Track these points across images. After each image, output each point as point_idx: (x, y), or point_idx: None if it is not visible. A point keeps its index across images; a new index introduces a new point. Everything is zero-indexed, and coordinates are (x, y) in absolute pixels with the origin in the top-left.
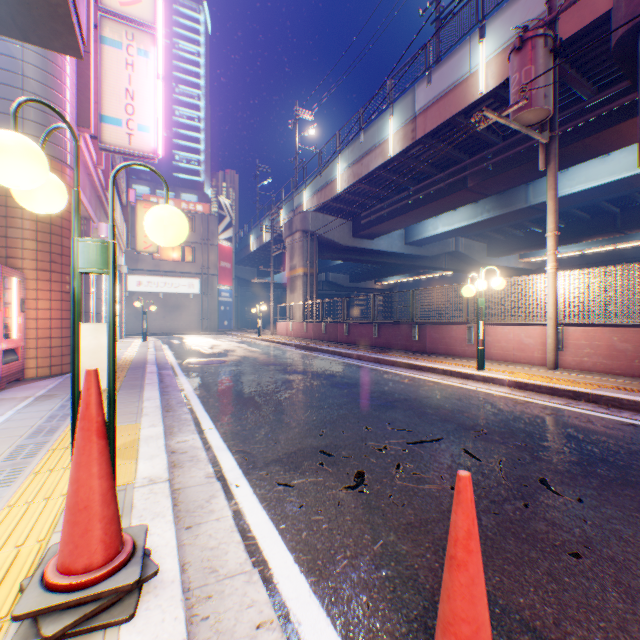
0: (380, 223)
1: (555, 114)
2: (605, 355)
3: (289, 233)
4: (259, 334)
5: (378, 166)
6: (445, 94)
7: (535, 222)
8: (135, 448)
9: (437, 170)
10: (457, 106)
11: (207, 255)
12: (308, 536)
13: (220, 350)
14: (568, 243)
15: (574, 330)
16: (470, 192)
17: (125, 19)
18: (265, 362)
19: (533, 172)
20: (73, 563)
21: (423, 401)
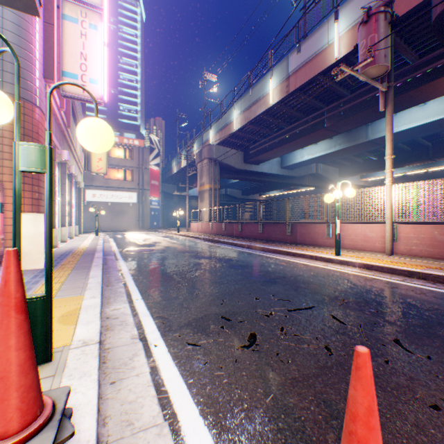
0: (263, 153)
1: (391, 70)
2: (428, 244)
3: (199, 160)
4: (178, 231)
5: (262, 112)
6: (310, 60)
7: (372, 153)
8: (76, 315)
9: (304, 115)
10: (319, 68)
11: (142, 176)
12: (211, 390)
13: (150, 242)
14: (395, 167)
15: (405, 226)
16: (327, 130)
17: (80, 2)
18: (182, 250)
19: (372, 116)
20: None
21: (297, 278)
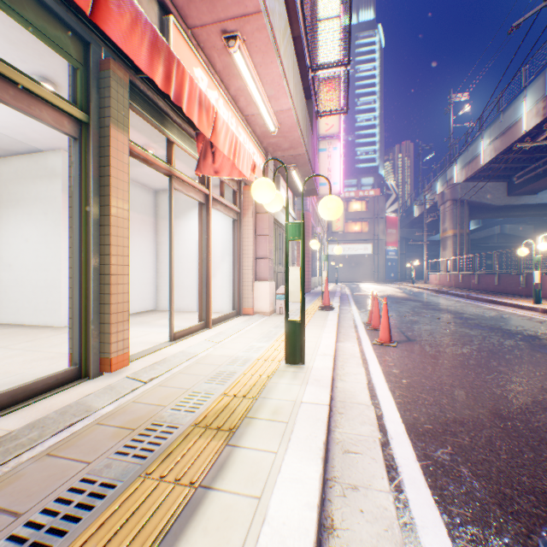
0: (534, 181)
1: None
2: None
3: (440, 202)
4: (411, 283)
5: (513, 141)
6: None
7: None
8: (331, 303)
9: None
10: None
11: (376, 226)
12: (365, 317)
13: (377, 290)
14: None
15: None
16: None
17: (327, 137)
18: (397, 296)
19: None
20: (324, 303)
21: (458, 311)
